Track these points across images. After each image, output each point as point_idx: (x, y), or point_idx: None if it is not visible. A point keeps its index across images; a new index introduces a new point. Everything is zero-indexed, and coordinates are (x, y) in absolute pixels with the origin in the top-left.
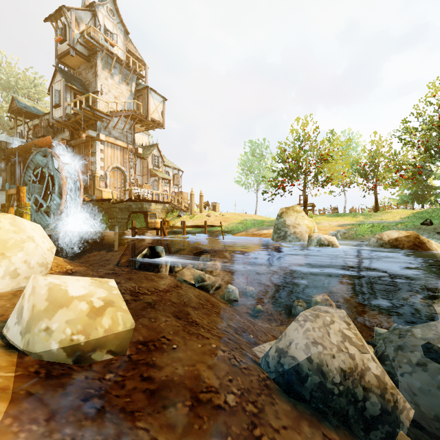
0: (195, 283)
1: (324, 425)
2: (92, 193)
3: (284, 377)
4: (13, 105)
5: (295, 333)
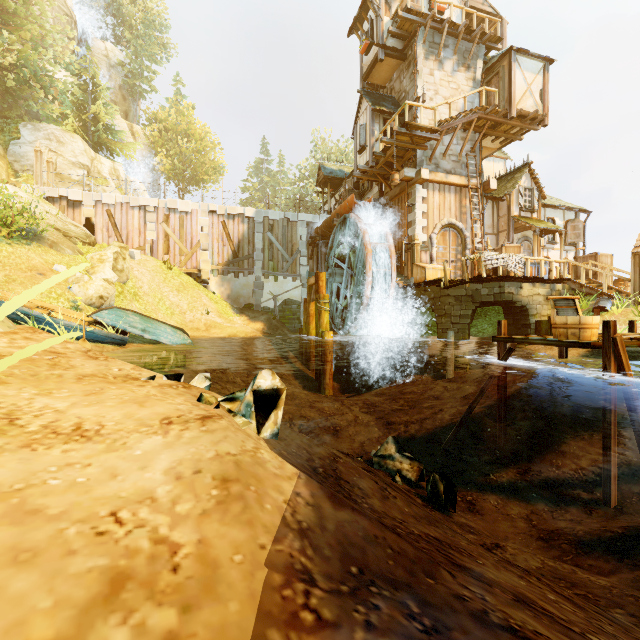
0: None
1: None
2: (409, 274)
3: None
4: (320, 175)
5: None
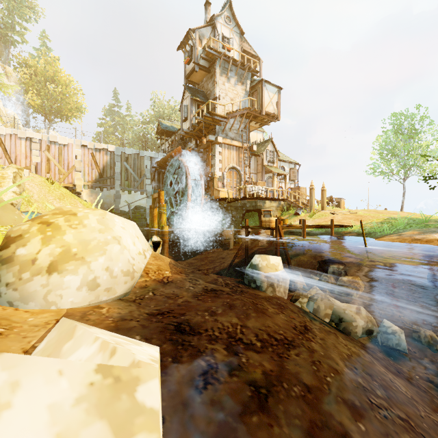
0: (334, 321)
1: None
2: (212, 194)
3: None
4: (159, 128)
5: None
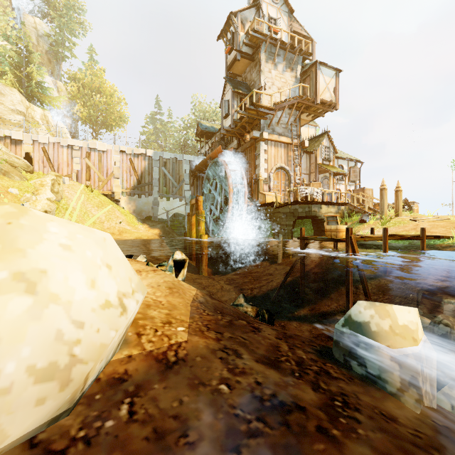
0: None
1: None
2: (256, 198)
3: None
4: (198, 129)
5: None
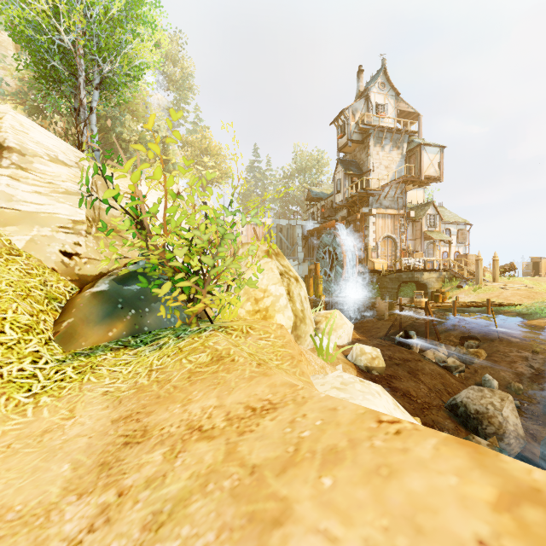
0: (437, 362)
1: (460, 426)
2: (365, 264)
3: (450, 407)
4: (308, 195)
5: (463, 393)
